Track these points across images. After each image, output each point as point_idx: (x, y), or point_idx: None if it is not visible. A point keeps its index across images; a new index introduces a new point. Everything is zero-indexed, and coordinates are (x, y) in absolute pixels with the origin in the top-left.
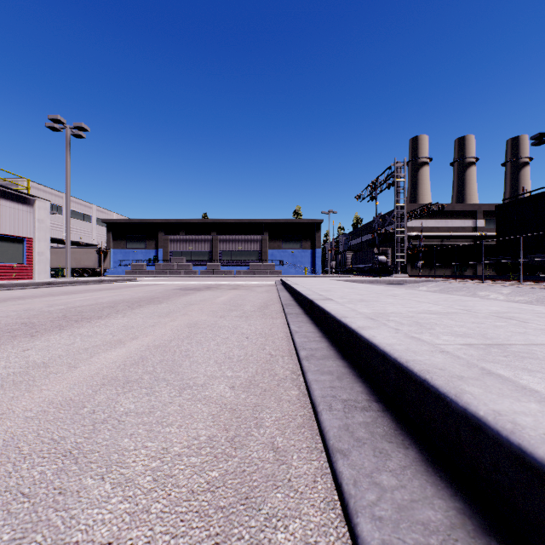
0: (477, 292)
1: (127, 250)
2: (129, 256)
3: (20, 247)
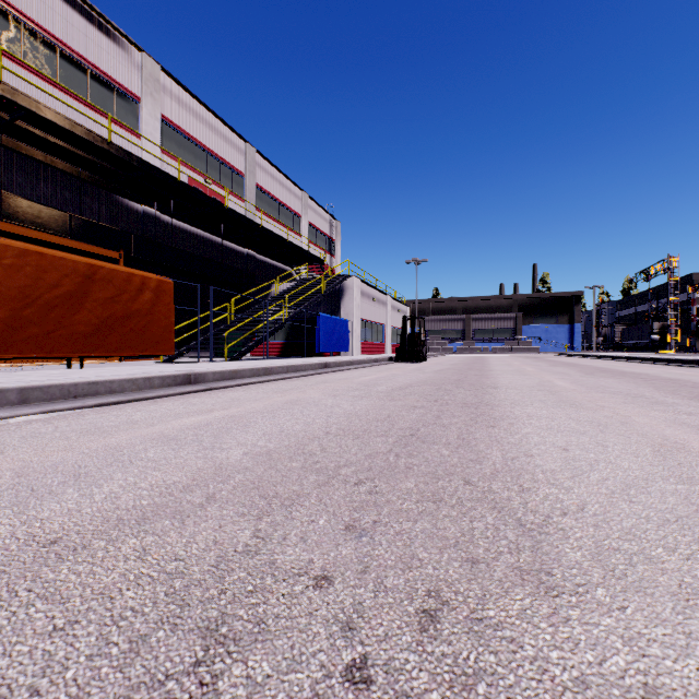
0: None
1: None
2: None
3: None
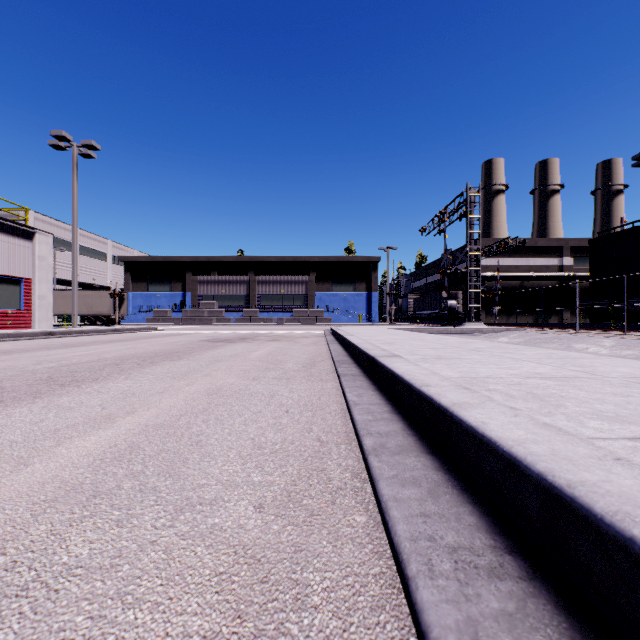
0: (572, 344)
1: (148, 294)
2: (151, 301)
3: (16, 289)
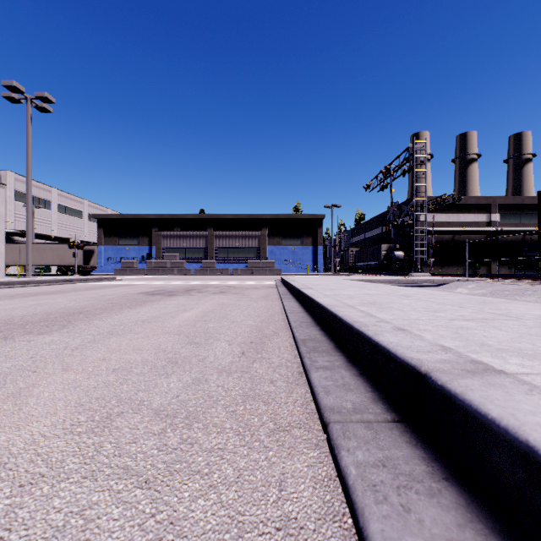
0: None
1: (119, 247)
2: (121, 253)
3: None
